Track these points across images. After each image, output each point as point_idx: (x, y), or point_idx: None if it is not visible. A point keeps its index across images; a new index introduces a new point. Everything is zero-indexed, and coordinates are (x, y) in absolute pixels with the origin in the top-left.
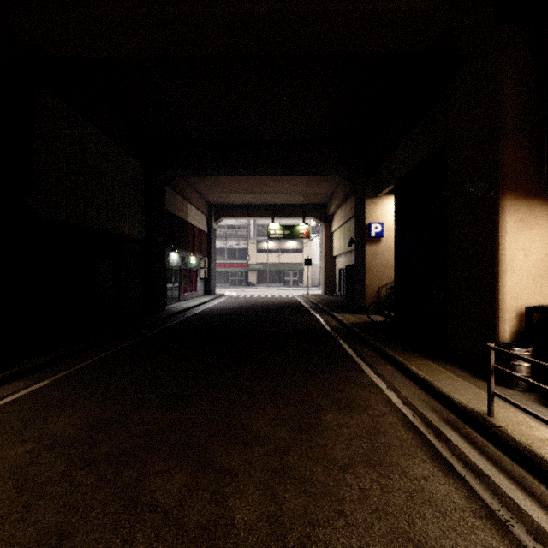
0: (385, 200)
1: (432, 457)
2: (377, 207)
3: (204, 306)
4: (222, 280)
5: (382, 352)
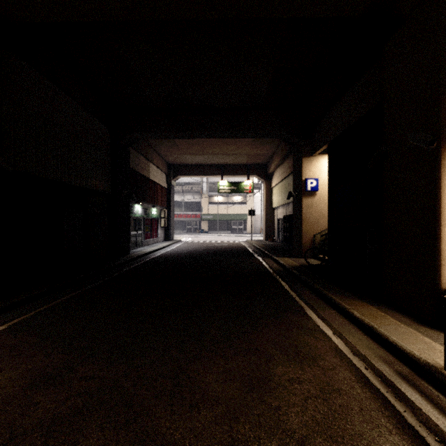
0: (319, 159)
1: (398, 426)
2: (312, 165)
3: (163, 250)
4: (179, 228)
5: (322, 295)
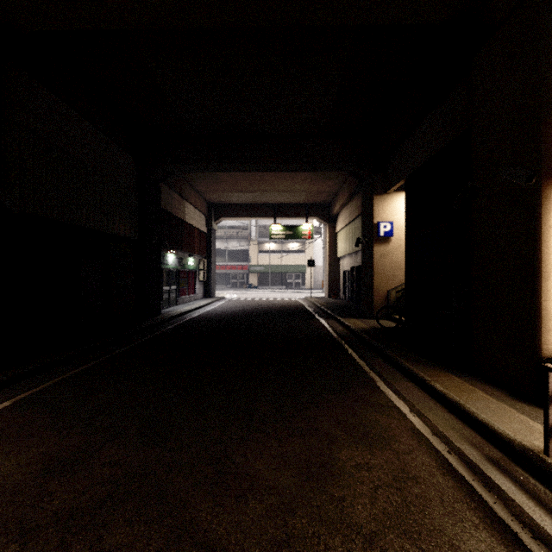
0: (395, 197)
1: (486, 520)
2: (386, 205)
3: (202, 309)
4: (222, 282)
5: (398, 364)
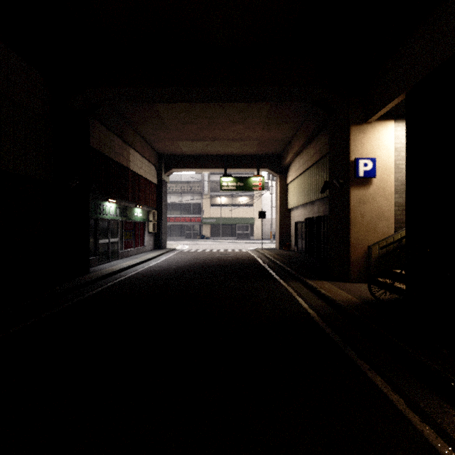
0: (377, 128)
1: None
2: (366, 137)
3: (144, 264)
4: (177, 233)
5: None
